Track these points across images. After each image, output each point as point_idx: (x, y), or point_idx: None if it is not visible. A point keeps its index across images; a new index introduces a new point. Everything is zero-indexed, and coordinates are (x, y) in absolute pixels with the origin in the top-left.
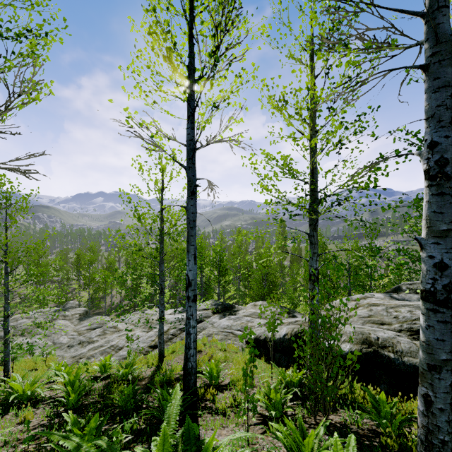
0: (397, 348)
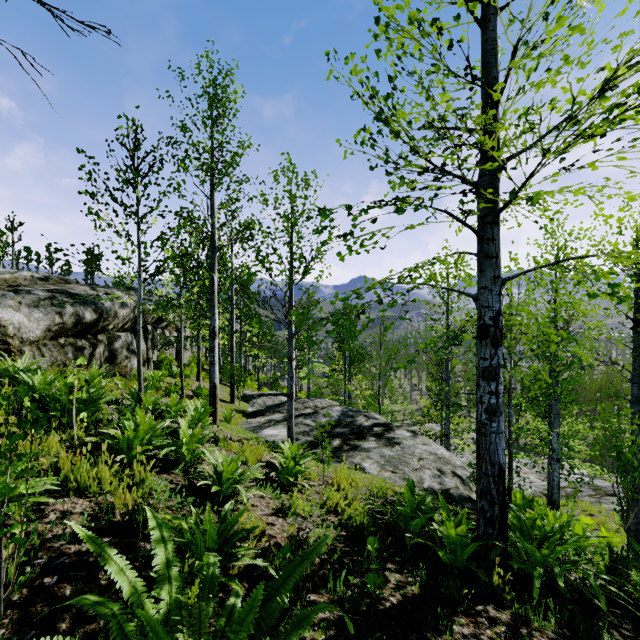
0: None
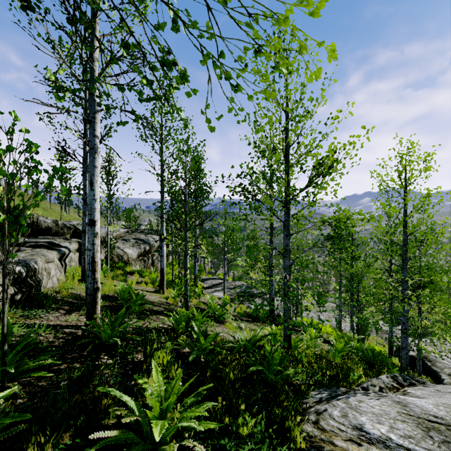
0: (435, 364)
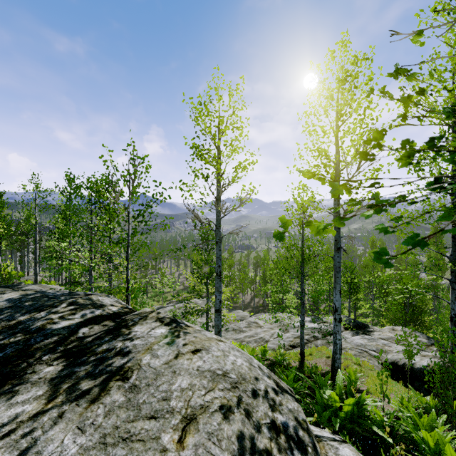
0: None
